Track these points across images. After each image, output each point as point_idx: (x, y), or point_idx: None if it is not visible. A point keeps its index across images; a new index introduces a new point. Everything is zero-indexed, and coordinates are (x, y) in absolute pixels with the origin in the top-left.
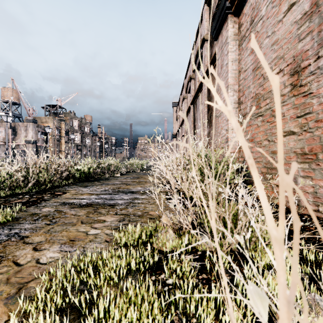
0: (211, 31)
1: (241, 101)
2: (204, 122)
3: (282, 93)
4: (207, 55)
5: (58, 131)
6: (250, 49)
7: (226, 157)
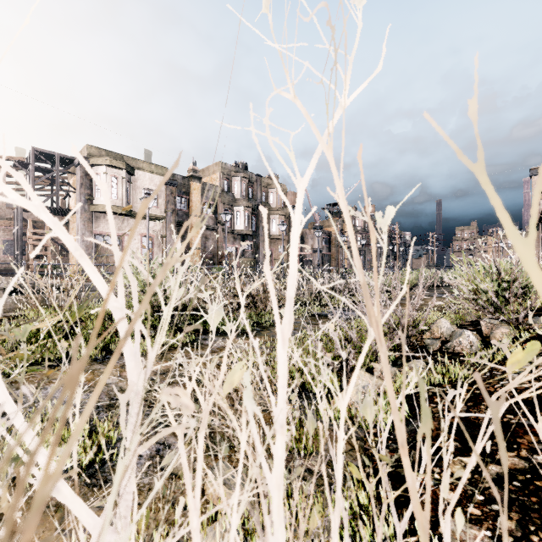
0: None
1: None
2: None
3: None
4: None
5: (340, 235)
6: None
7: None
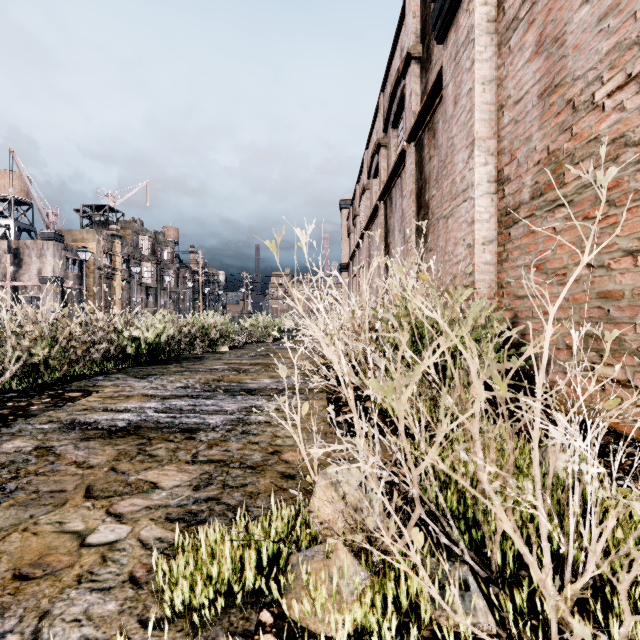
0: (424, 36)
1: (506, 176)
2: (410, 235)
3: (635, 137)
4: (415, 91)
5: (107, 258)
6: (532, 46)
7: (477, 309)
